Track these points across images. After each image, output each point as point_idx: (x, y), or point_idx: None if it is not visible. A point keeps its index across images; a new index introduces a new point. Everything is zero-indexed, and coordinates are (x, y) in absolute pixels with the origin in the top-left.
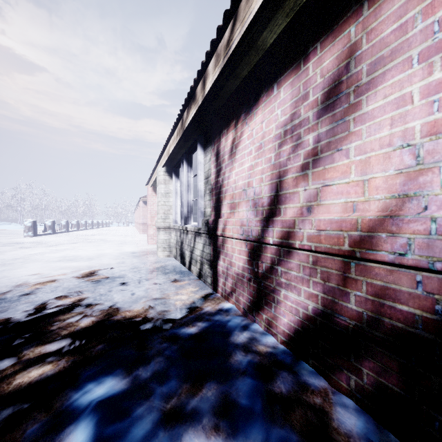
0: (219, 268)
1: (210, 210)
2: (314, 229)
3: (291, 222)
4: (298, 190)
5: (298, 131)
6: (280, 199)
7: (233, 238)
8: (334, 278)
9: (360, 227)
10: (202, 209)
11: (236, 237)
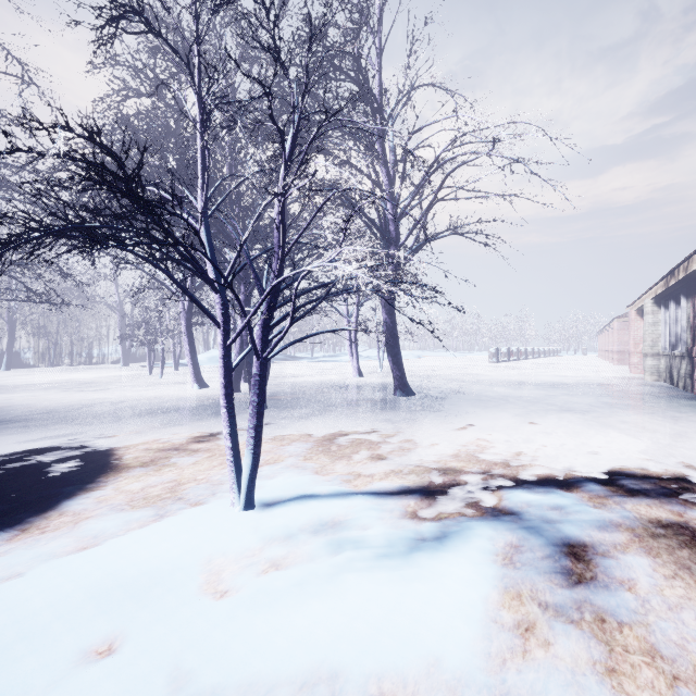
0: (694, 377)
1: (690, 341)
2: None
3: None
4: None
5: None
6: None
7: None
8: None
9: None
10: (684, 340)
11: None
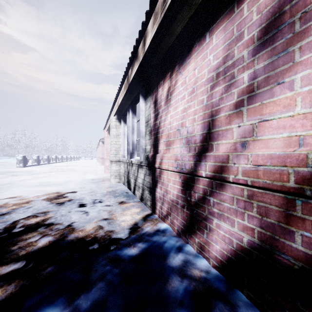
0: (157, 194)
1: (150, 148)
2: (250, 164)
3: (225, 157)
4: (231, 127)
5: (231, 71)
6: (212, 136)
7: (169, 170)
8: (274, 214)
9: (311, 163)
10: (143, 147)
11: (171, 169)
